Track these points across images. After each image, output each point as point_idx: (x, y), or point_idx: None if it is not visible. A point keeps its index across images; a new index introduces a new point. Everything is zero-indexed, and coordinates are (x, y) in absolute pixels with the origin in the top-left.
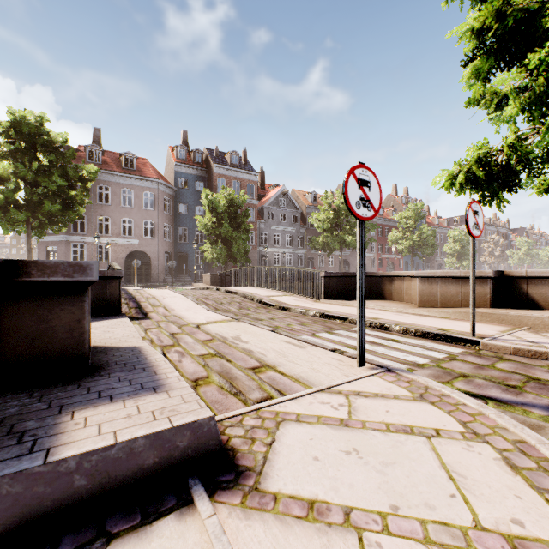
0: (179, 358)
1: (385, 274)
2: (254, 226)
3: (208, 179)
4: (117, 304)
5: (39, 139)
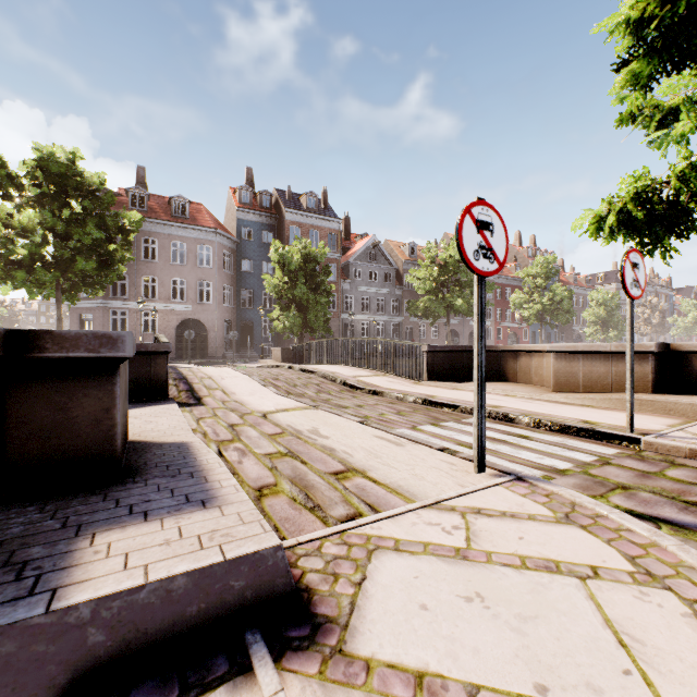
0: (239, 457)
1: (508, 347)
2: (336, 288)
3: (278, 228)
4: (164, 387)
5: (71, 181)
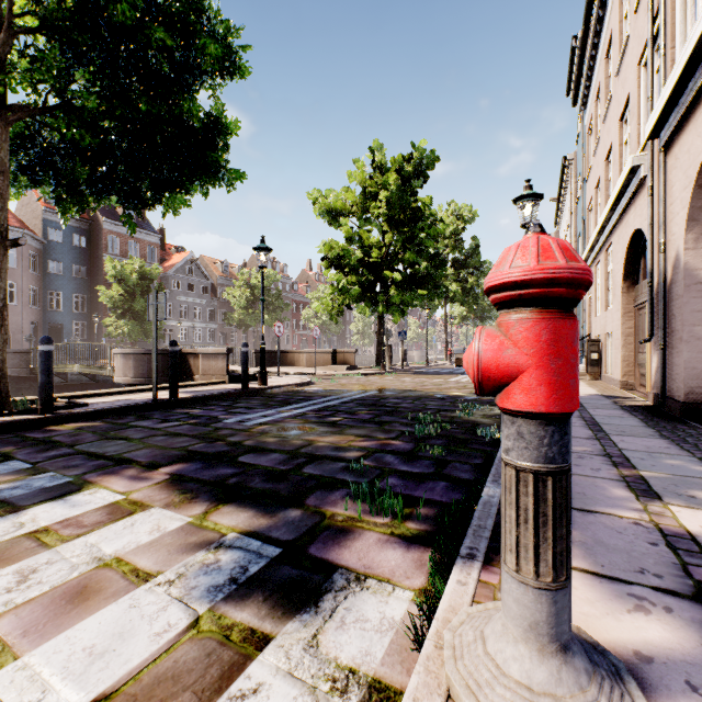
0: None
1: (291, 351)
2: None
3: (92, 234)
4: None
5: None
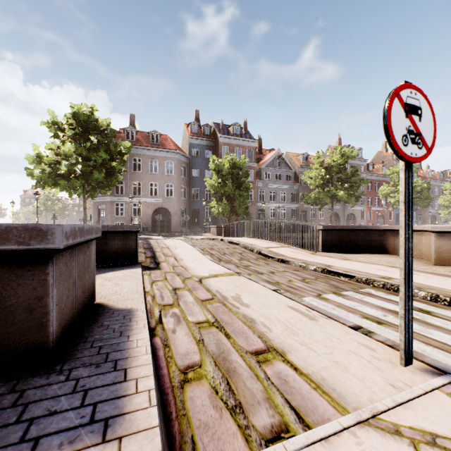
0: (174, 325)
1: (388, 227)
2: (253, 185)
3: (214, 148)
4: (135, 255)
5: (91, 124)
